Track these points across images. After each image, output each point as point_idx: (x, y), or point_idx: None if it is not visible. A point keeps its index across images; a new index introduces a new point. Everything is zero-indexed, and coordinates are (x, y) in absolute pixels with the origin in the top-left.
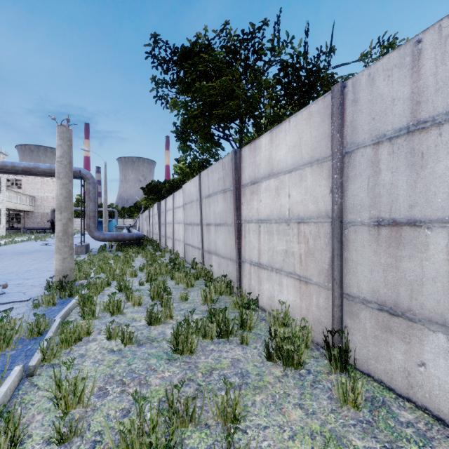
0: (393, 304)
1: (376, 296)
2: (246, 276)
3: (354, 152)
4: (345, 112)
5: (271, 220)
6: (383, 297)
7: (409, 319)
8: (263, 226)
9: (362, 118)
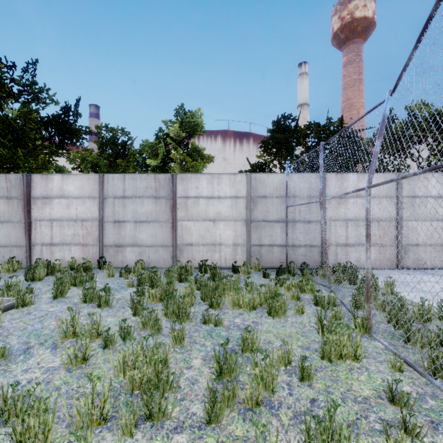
0: (119, 244)
1: (114, 243)
2: (37, 253)
3: (108, 198)
4: (104, 184)
5: (63, 220)
6: (116, 243)
7: (123, 247)
8: (56, 223)
9: (110, 188)
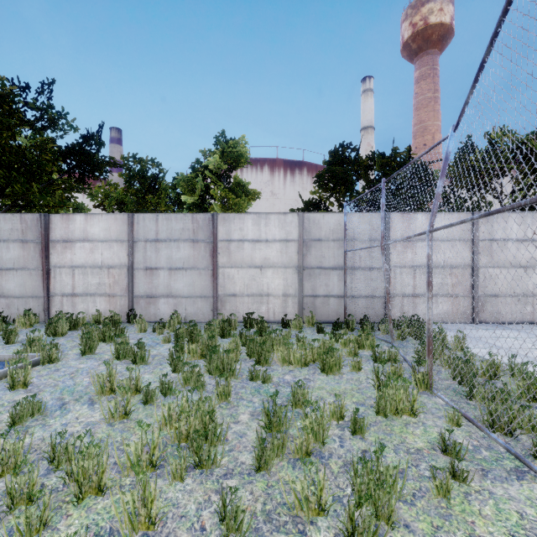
0: (151, 294)
1: (146, 293)
2: (57, 305)
3: (138, 242)
4: (134, 225)
5: (86, 266)
6: (148, 293)
7: (155, 297)
8: (78, 270)
9: (141, 230)
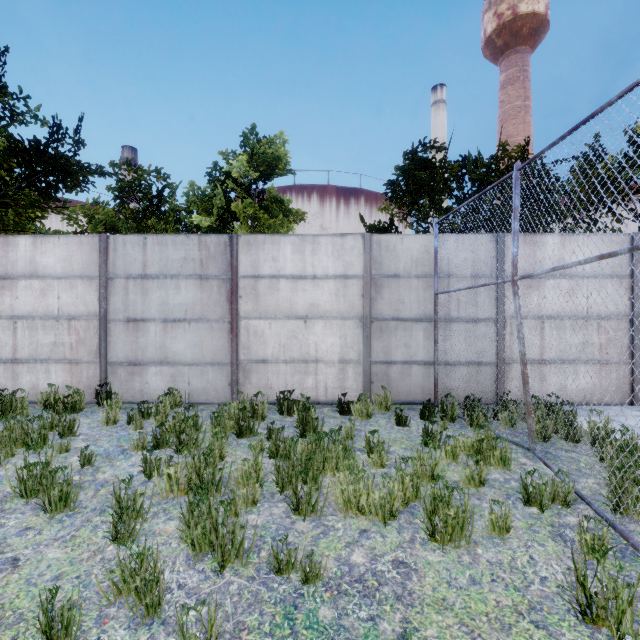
0: (136, 360)
1: (127, 359)
2: None
3: (115, 279)
4: (109, 253)
5: (34, 317)
6: (131, 358)
7: (142, 365)
8: (22, 323)
9: (120, 261)
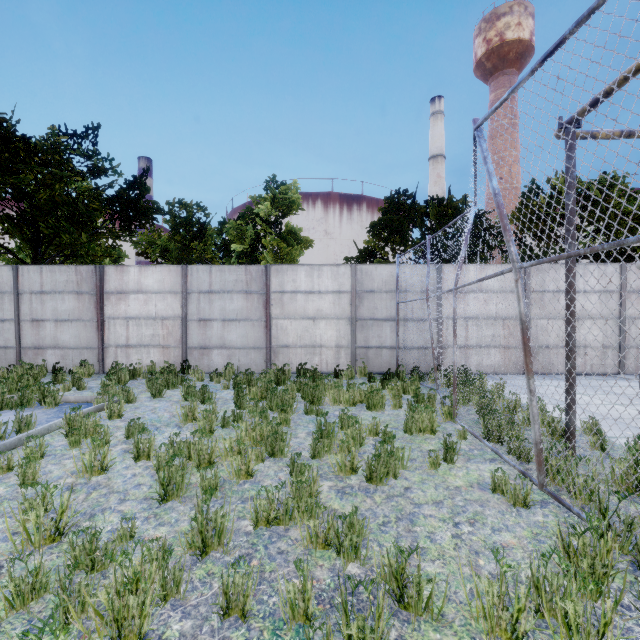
0: (205, 345)
1: (199, 345)
2: (111, 357)
3: (192, 294)
4: (188, 277)
5: (140, 318)
6: (202, 344)
7: (209, 349)
8: (132, 322)
9: (195, 282)
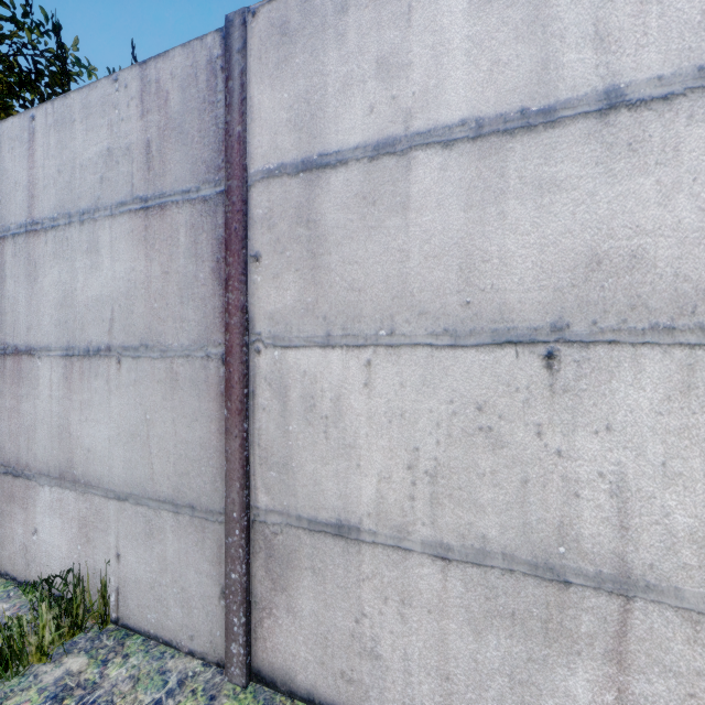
0: (16, 461)
1: (3, 455)
2: None
3: None
4: None
5: None
6: (8, 454)
7: (27, 478)
8: None
9: None
